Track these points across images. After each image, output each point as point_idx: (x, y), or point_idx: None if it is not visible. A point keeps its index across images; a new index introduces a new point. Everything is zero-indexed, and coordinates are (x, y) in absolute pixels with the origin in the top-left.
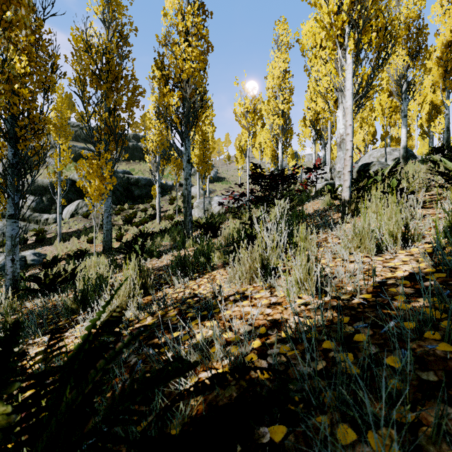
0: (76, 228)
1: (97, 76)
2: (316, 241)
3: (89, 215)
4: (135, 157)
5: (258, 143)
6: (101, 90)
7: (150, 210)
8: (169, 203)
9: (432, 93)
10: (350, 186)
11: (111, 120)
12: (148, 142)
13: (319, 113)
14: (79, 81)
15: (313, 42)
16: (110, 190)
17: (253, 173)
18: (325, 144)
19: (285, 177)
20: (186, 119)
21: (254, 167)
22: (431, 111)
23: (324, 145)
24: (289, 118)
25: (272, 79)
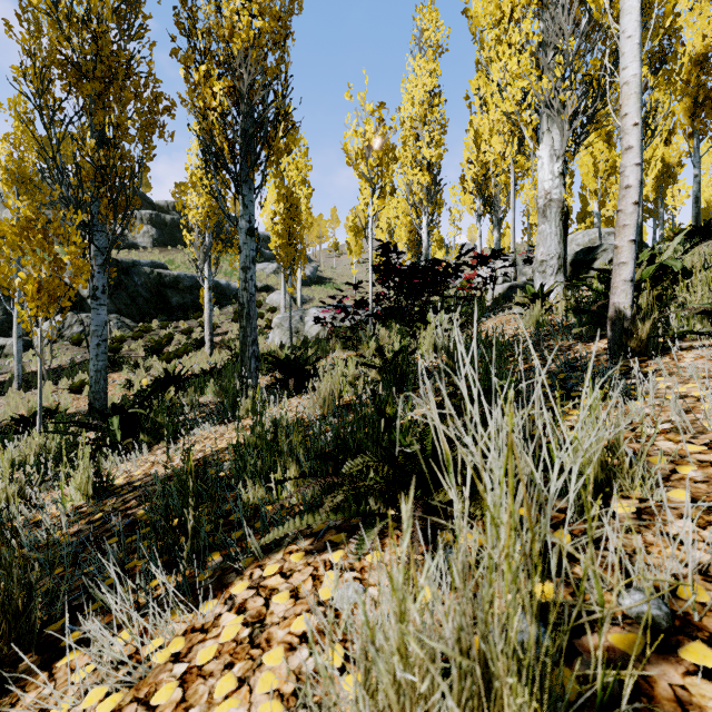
0: (56, 364)
1: (72, 66)
2: (606, 443)
3: (83, 339)
4: (177, 240)
5: (384, 221)
6: (84, 95)
7: (197, 332)
8: (233, 318)
9: (662, 146)
10: (634, 279)
11: (102, 154)
12: (189, 207)
13: (489, 168)
14: (38, 76)
15: (497, 11)
16: (104, 292)
17: (382, 261)
18: (499, 221)
19: (443, 270)
20: (242, 140)
21: (384, 250)
22: (661, 174)
23: (498, 222)
24: (439, 174)
25: (412, 105)
